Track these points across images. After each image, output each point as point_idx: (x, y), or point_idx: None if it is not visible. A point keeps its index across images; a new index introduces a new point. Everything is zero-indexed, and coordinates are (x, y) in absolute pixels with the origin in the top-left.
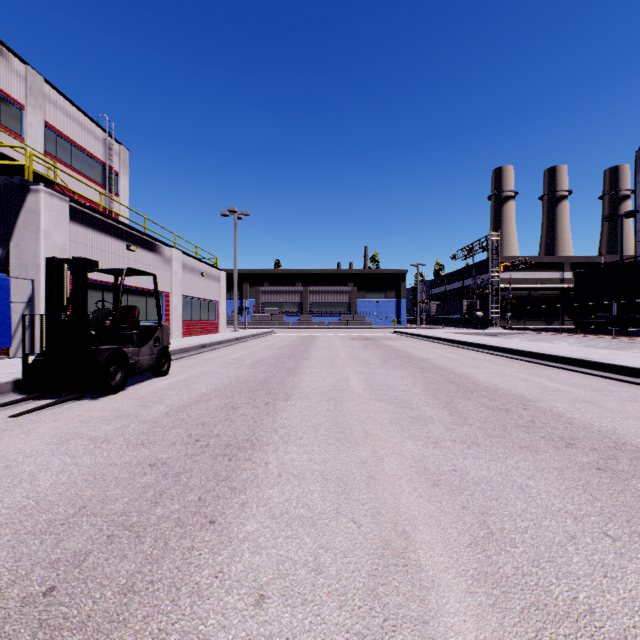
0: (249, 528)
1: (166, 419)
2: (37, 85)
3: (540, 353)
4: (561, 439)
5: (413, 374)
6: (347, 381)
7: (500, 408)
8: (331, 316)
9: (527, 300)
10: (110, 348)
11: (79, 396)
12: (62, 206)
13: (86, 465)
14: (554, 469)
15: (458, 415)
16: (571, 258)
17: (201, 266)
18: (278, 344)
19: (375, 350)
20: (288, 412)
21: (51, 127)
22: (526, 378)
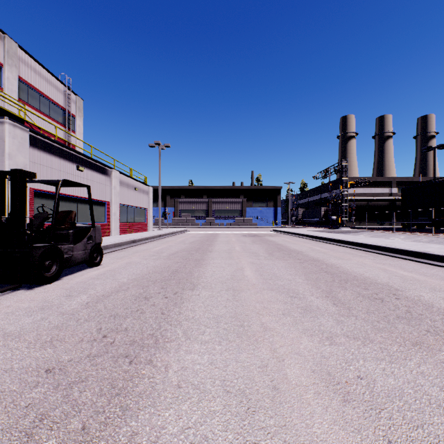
0: None
1: (83, 310)
2: (13, 50)
3: (388, 247)
4: None
5: (294, 264)
6: (242, 271)
7: (375, 297)
8: (228, 219)
9: (366, 208)
10: (47, 245)
11: (15, 287)
12: (23, 135)
13: None
14: None
15: (341, 305)
16: (397, 178)
17: (134, 183)
18: (190, 240)
19: (261, 244)
20: (193, 302)
21: (24, 81)
22: (384, 268)
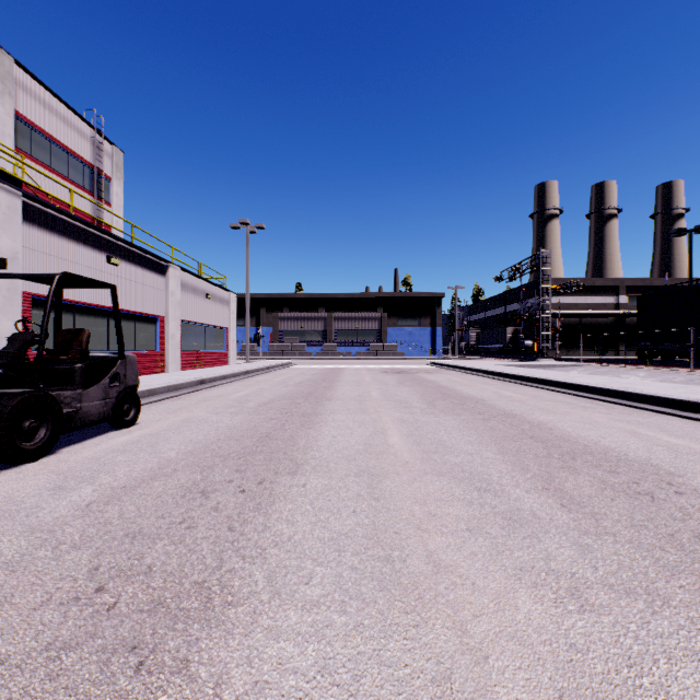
0: None
1: (76, 522)
2: (5, 67)
3: (629, 392)
4: None
5: (473, 423)
6: (384, 436)
7: (636, 491)
8: (358, 345)
9: (578, 328)
10: (29, 391)
11: None
12: (12, 202)
13: None
14: None
15: (578, 509)
16: (627, 281)
17: (206, 286)
18: (295, 379)
19: (414, 387)
20: (292, 502)
21: (24, 119)
22: (631, 430)
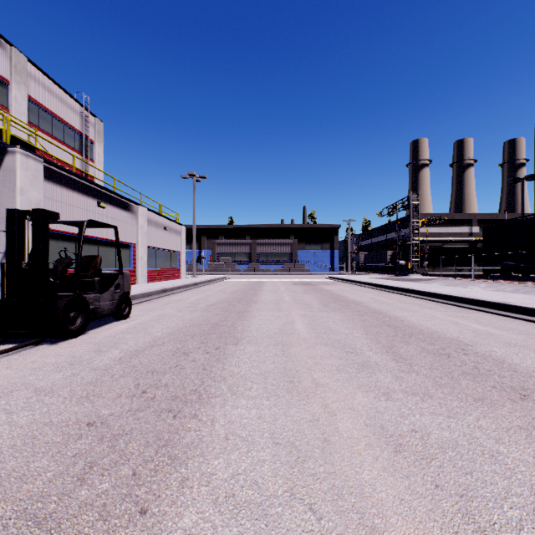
0: (186, 522)
1: (117, 366)
2: (21, 64)
3: (463, 297)
4: (513, 389)
5: (352, 317)
6: (292, 324)
7: (441, 353)
8: (276, 264)
9: (441, 251)
10: (71, 295)
11: (38, 341)
12: (37, 166)
13: (20, 424)
14: (520, 429)
15: (402, 361)
16: (478, 215)
17: (164, 221)
18: (230, 289)
19: (315, 294)
20: (237, 358)
21: (34, 101)
22: (455, 321)
